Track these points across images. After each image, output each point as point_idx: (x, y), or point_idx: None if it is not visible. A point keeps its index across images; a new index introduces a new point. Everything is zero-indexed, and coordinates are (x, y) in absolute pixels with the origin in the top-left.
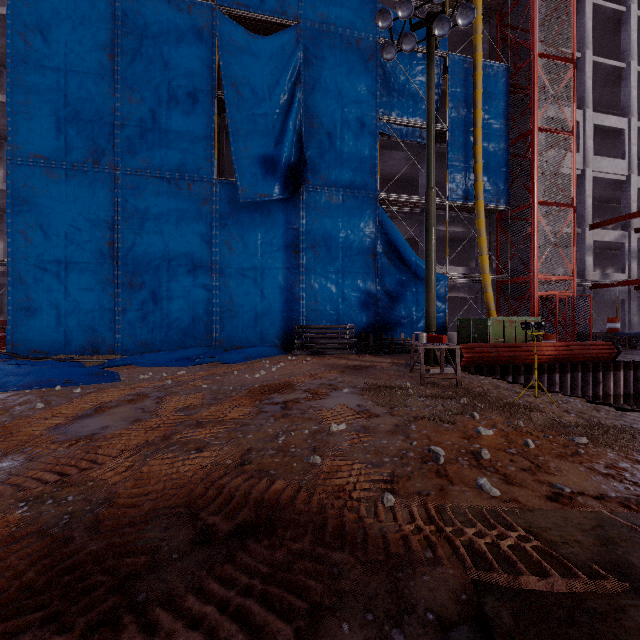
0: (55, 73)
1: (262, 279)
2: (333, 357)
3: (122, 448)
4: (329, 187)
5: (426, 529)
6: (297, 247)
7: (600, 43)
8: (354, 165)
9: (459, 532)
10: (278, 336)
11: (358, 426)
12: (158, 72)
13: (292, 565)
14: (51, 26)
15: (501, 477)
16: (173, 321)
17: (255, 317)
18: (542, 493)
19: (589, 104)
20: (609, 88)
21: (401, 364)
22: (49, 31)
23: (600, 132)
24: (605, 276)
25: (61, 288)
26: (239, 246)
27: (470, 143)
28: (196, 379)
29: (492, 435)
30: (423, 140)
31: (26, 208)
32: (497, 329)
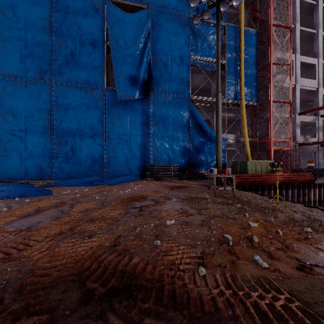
0: (19, 31)
1: (130, 140)
2: (167, 181)
3: (45, 236)
4: (165, 92)
5: (227, 293)
6: (148, 124)
7: (303, 20)
8: (178, 81)
9: (248, 295)
10: (138, 170)
11: (181, 221)
12: (75, 31)
13: (142, 321)
14: (17, 6)
15: (267, 254)
16: (83, 162)
17: (126, 160)
18: (293, 265)
19: (298, 51)
20: (308, 43)
21: (203, 185)
22: (16, 8)
23: (303, 66)
24: (306, 139)
25: (23, 145)
26: (117, 123)
27: (238, 70)
28: (93, 193)
29: (257, 226)
30: (213, 68)
31: (4, 102)
32: (252, 166)
